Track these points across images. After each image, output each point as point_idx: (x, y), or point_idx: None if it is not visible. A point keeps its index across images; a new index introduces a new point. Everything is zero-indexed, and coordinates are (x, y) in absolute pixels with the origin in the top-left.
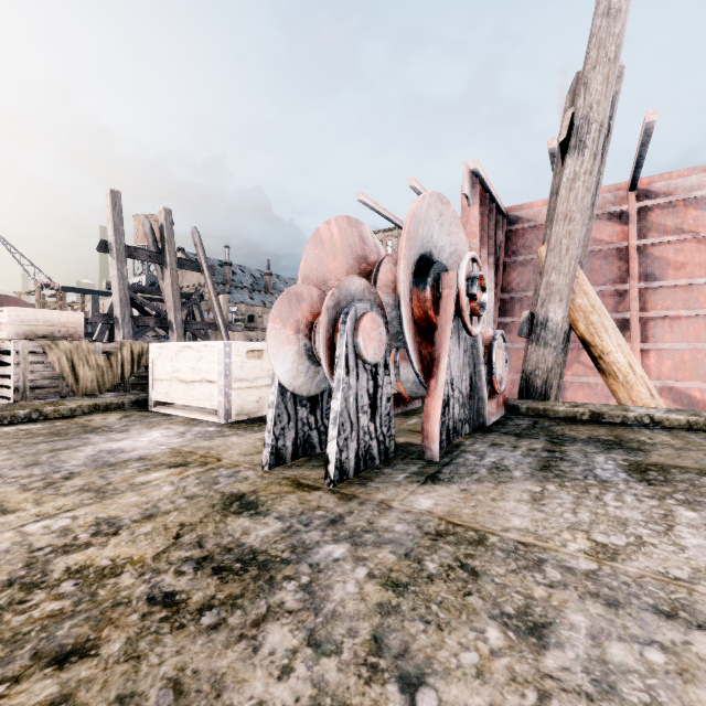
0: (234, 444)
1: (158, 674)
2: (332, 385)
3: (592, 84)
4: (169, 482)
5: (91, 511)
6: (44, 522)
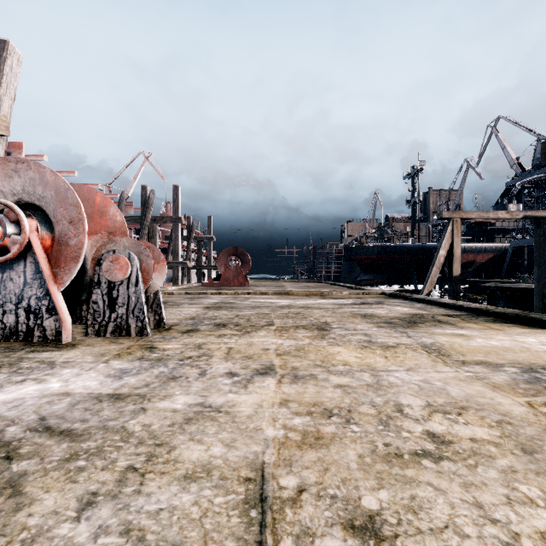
0: (87, 352)
1: (248, 323)
2: (159, 289)
3: (5, 104)
4: (179, 342)
5: (216, 340)
6: (229, 341)
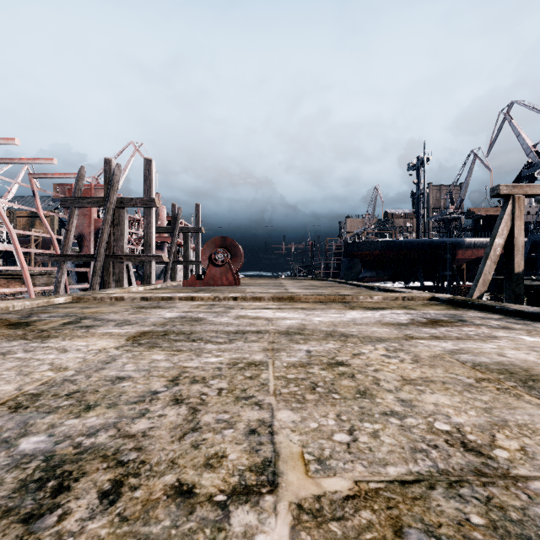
0: None
1: (179, 446)
2: None
3: None
4: None
5: None
6: None
